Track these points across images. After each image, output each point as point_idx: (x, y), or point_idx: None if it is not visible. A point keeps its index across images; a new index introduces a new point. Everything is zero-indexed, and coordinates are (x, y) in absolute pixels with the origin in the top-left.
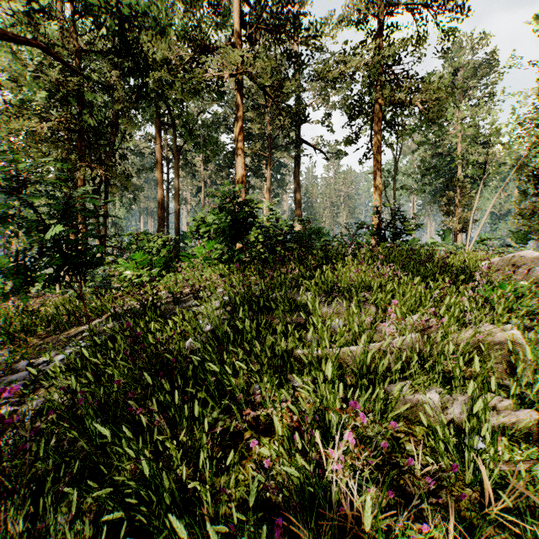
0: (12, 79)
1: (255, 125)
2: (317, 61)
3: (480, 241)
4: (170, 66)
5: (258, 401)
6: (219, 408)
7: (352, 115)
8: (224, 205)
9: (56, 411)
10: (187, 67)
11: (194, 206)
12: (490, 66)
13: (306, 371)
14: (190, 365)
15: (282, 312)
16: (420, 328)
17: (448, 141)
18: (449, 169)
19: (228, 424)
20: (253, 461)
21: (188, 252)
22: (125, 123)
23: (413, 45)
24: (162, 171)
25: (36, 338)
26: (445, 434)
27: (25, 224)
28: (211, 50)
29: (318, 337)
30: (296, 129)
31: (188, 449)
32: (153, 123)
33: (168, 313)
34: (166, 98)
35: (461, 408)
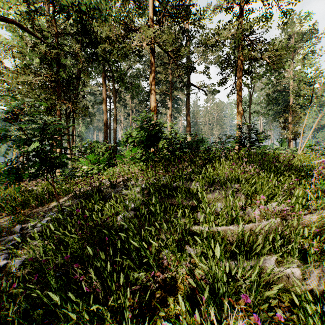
0: (19, 52)
1: (162, 75)
2: (201, 34)
3: (308, 146)
4: (110, 41)
5: (165, 265)
6: (138, 270)
7: (223, 67)
8: (143, 126)
9: (33, 264)
10: (120, 41)
11: (125, 125)
12: (312, 34)
13: (198, 245)
14: (118, 241)
15: (180, 197)
16: (278, 212)
17: (284, 82)
18: (284, 100)
19: (144, 284)
20: (162, 317)
21: (121, 153)
22: (84, 76)
23: (262, 21)
24: (106, 104)
25: (29, 209)
26: (311, 308)
27: (16, 141)
28: (135, 30)
29: (207, 219)
30: (187, 77)
31: (115, 309)
32: (101, 76)
33: (107, 195)
34: (108, 61)
35: (317, 281)
